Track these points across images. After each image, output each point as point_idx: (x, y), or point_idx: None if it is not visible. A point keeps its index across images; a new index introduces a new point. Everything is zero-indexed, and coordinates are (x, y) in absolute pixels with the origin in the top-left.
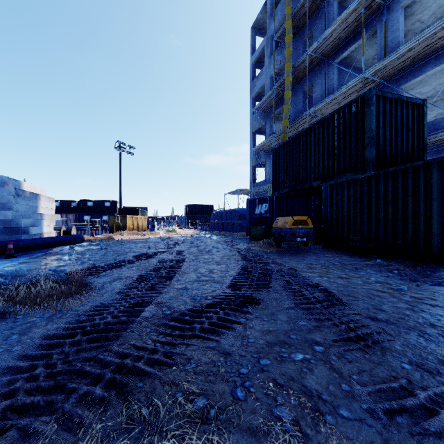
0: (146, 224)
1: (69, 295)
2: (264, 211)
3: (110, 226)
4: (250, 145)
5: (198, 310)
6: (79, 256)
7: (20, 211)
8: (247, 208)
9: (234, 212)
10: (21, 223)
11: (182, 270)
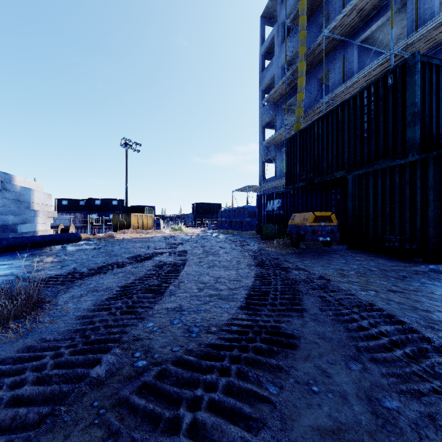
0: (151, 222)
1: (7, 320)
2: (277, 207)
3: (114, 224)
4: (259, 140)
5: (193, 362)
6: (66, 257)
7: (8, 206)
8: (257, 204)
9: (242, 210)
10: (9, 220)
11: (179, 279)
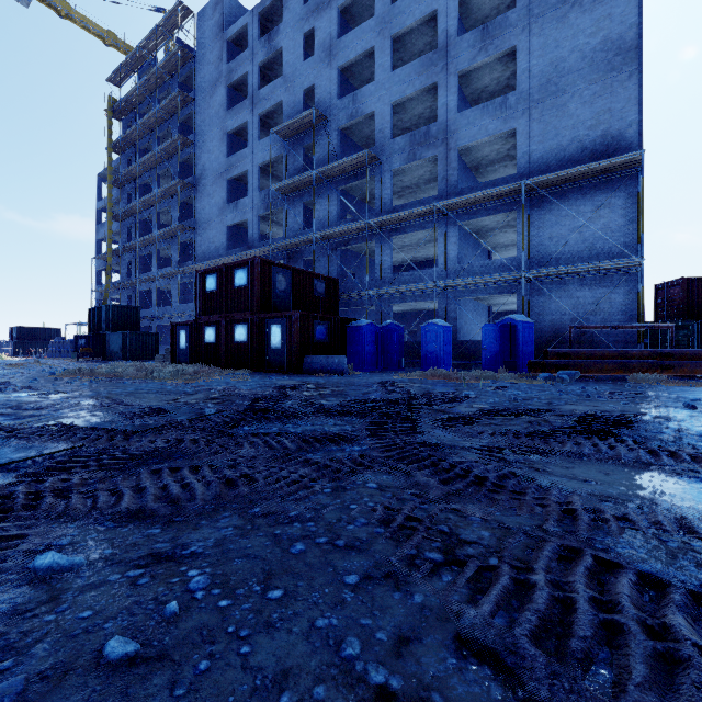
0: None
1: None
2: (84, 343)
3: None
4: (96, 281)
5: None
6: None
7: None
8: (74, 341)
9: (70, 342)
10: None
11: None
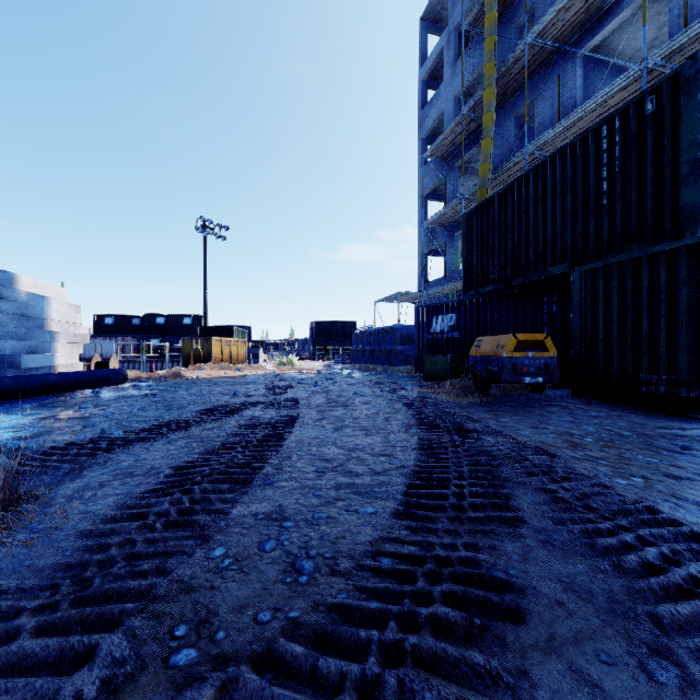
0: (244, 352)
1: None
2: (448, 327)
3: (185, 355)
4: (419, 218)
5: (298, 658)
6: (95, 410)
7: (6, 325)
8: (416, 323)
9: (391, 331)
10: (6, 348)
11: (283, 452)
